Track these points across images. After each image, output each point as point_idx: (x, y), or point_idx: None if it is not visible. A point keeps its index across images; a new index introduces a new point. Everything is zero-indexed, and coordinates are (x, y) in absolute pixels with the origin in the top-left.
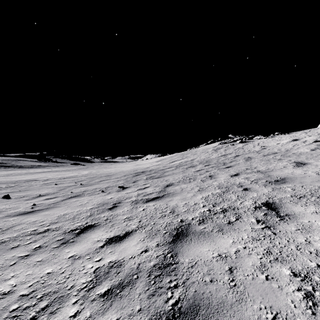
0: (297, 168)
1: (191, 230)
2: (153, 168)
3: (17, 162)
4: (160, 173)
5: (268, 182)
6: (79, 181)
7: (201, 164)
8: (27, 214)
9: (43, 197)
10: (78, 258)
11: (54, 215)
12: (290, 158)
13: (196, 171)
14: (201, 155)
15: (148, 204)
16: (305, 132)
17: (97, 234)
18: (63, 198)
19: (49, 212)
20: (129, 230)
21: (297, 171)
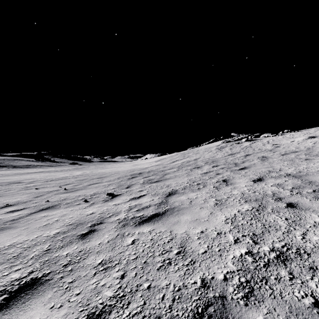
0: None
1: None
2: (152, 169)
3: (13, 162)
4: (159, 176)
5: (318, 192)
6: (65, 184)
7: (207, 165)
8: None
9: (9, 208)
10: None
11: None
12: None
13: (204, 174)
14: (205, 154)
15: (141, 229)
16: None
17: (30, 317)
18: (32, 210)
19: None
20: (97, 308)
21: None
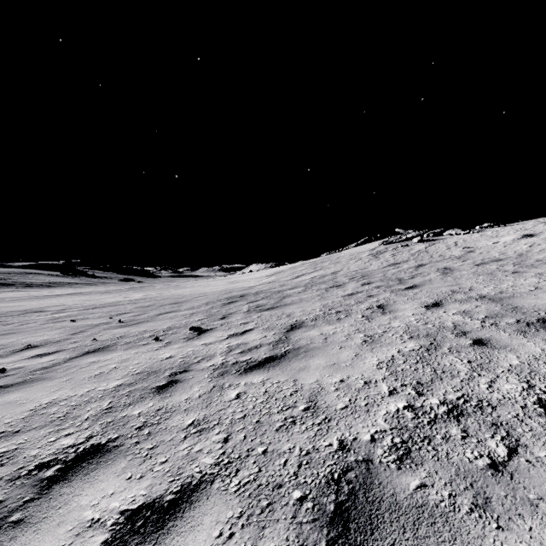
0: None
1: (383, 495)
2: (262, 289)
3: (24, 277)
4: (275, 299)
5: (523, 323)
6: (119, 314)
7: (353, 282)
8: None
9: (33, 350)
10: None
11: (25, 405)
12: (538, 269)
13: (348, 296)
14: (350, 264)
15: (249, 379)
16: (542, 222)
17: (100, 490)
18: (72, 354)
19: (18, 396)
20: (193, 478)
21: None
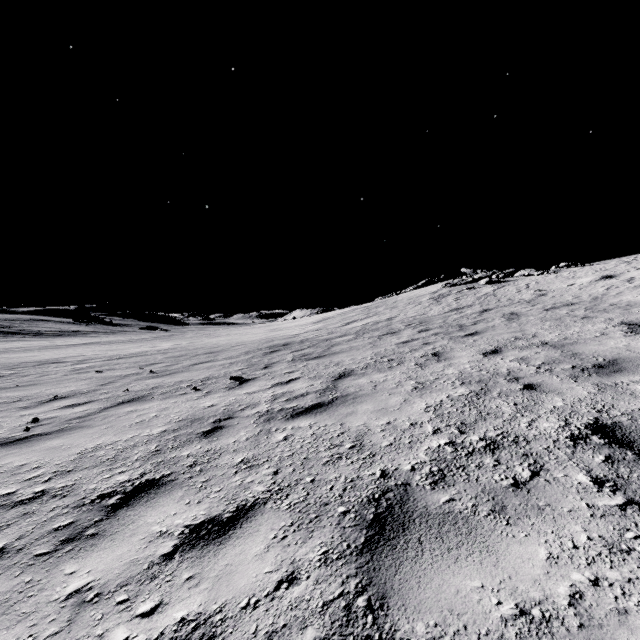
0: (635, 337)
1: (416, 507)
2: (308, 337)
3: (32, 325)
4: (322, 348)
5: (578, 369)
6: (148, 364)
7: (410, 329)
8: (9, 446)
9: (62, 401)
10: (92, 601)
11: (70, 449)
12: (609, 314)
13: (402, 344)
14: (407, 309)
15: (296, 424)
16: (625, 262)
17: (163, 512)
18: (105, 404)
19: (61, 442)
20: (248, 501)
21: (638, 343)
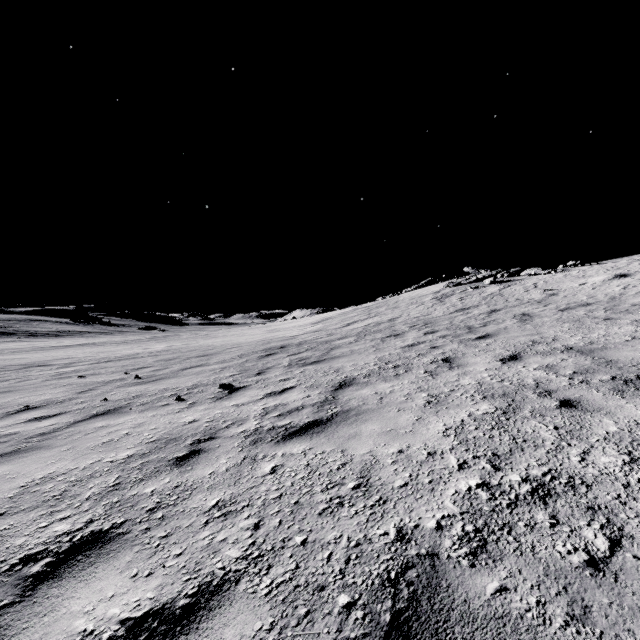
0: None
1: (452, 602)
2: (306, 339)
3: (28, 325)
4: (321, 351)
5: (620, 381)
6: (136, 368)
7: (414, 330)
8: None
9: (31, 412)
10: None
11: (14, 480)
12: (635, 315)
13: (408, 347)
14: (410, 309)
15: (288, 449)
16: (637, 260)
17: (97, 591)
18: (77, 416)
19: (8, 469)
20: (214, 576)
21: None
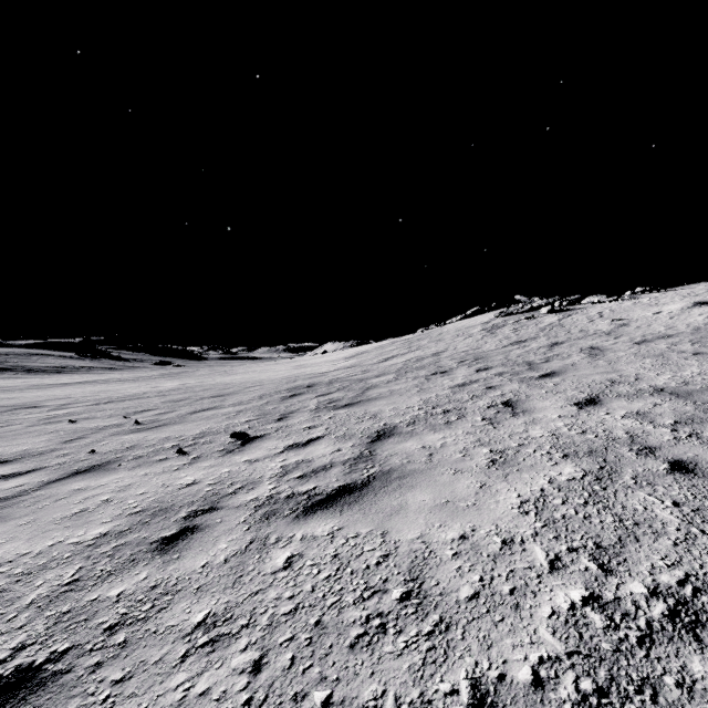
0: None
1: None
2: (338, 376)
3: (28, 360)
4: (355, 391)
5: None
6: (138, 411)
7: (464, 367)
8: None
9: (1, 468)
10: None
11: None
12: None
13: (458, 387)
14: (457, 342)
15: (310, 528)
16: None
17: None
18: (53, 474)
19: None
20: None
21: None
